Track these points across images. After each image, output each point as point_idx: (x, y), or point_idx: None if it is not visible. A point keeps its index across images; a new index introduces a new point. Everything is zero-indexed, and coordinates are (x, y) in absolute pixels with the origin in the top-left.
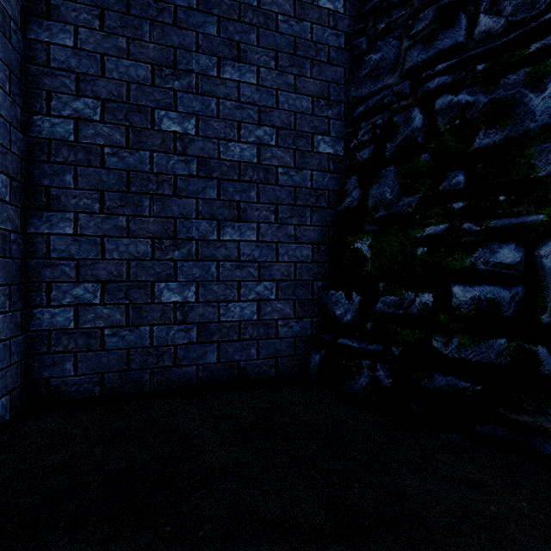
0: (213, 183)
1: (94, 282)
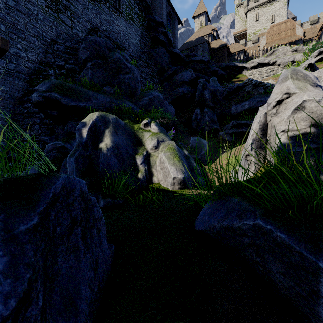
0: None
1: None
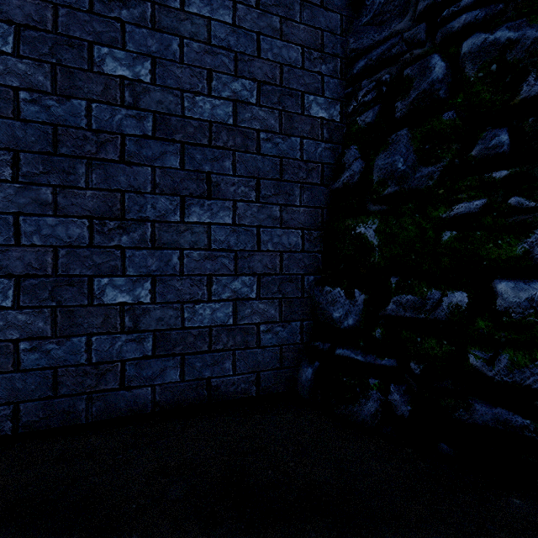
0: (174, 148)
1: (3, 277)
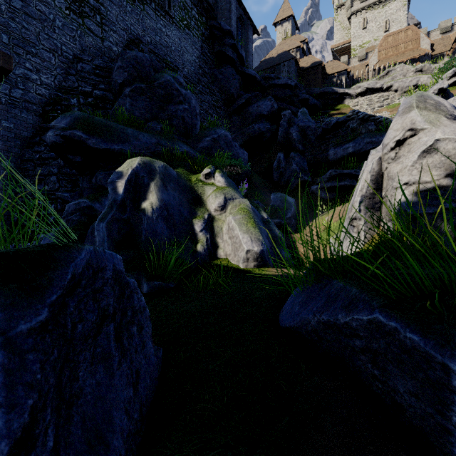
0: None
1: None
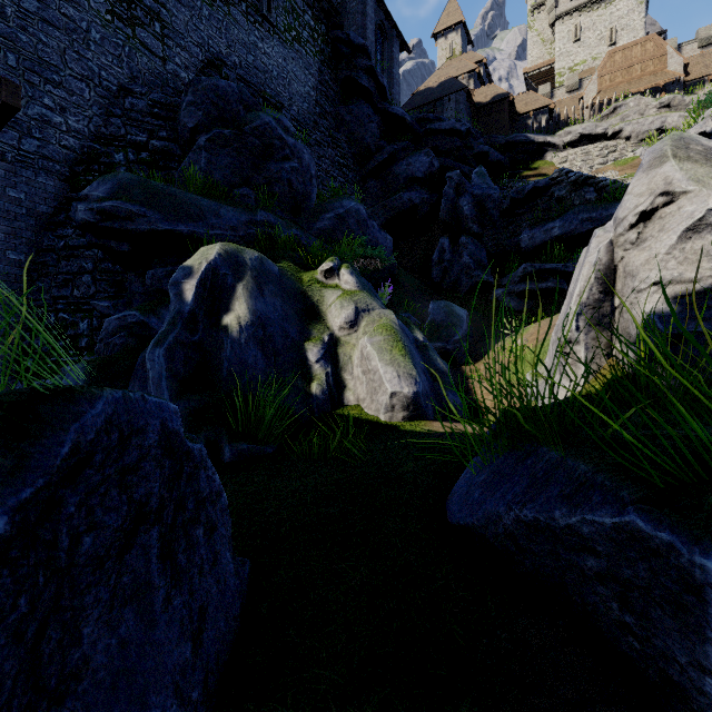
0: None
1: None
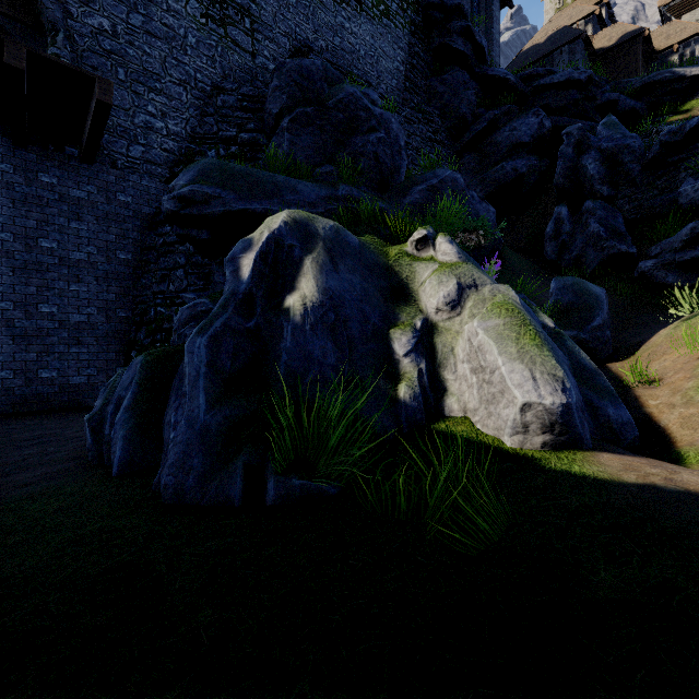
0: (66, 331)
1: (10, 370)
